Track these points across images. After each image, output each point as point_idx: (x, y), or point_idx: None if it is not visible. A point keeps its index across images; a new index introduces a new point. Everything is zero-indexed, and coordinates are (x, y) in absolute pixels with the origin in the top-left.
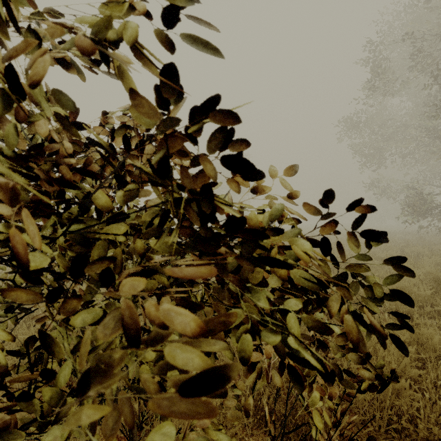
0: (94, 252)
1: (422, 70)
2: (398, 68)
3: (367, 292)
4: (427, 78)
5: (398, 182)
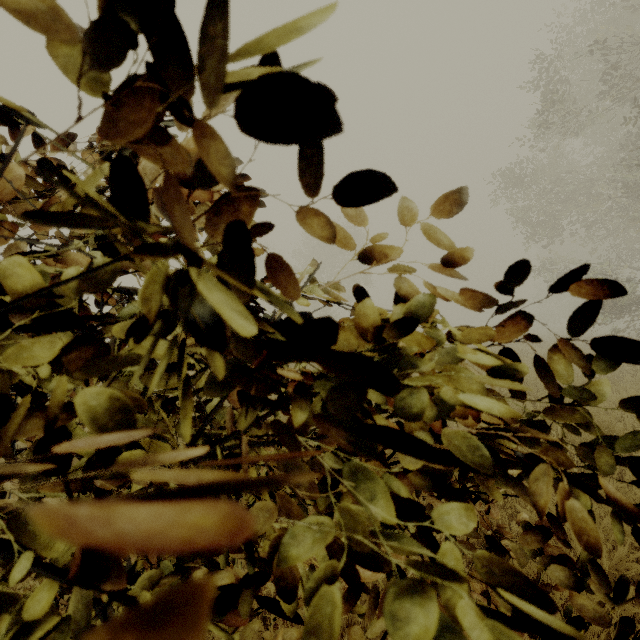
0: (1, 388)
1: (619, 97)
2: (581, 96)
3: (586, 454)
4: (623, 110)
5: (581, 263)
